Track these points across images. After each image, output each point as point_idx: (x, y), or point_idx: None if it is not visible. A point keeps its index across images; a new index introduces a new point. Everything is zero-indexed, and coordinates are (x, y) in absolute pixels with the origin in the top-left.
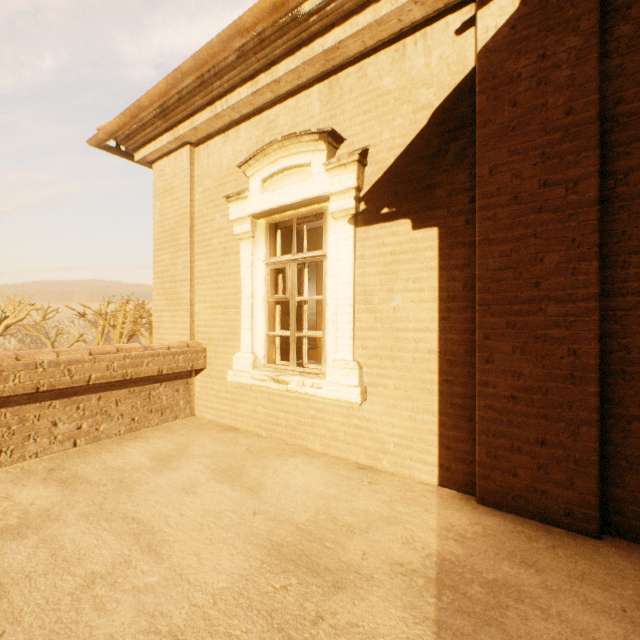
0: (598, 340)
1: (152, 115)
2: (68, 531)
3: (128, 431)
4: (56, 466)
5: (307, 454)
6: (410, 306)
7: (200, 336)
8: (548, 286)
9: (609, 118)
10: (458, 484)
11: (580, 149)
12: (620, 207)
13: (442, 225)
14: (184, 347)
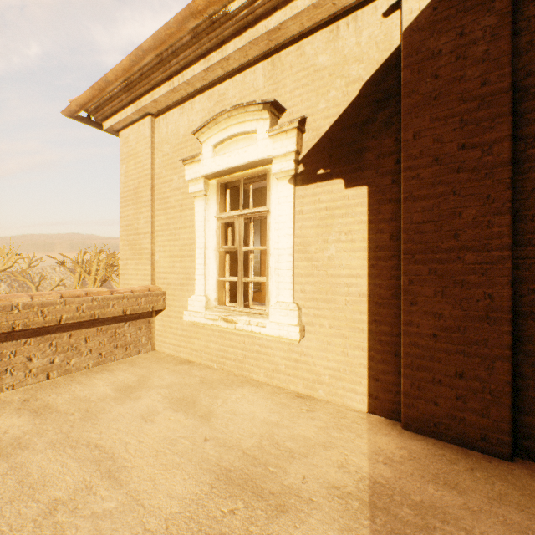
0: (510, 285)
1: (118, 89)
2: (36, 458)
3: (96, 364)
4: (30, 397)
5: (253, 384)
6: (343, 255)
7: (160, 281)
8: (466, 237)
9: (520, 88)
10: (385, 411)
11: (494, 116)
12: (530, 167)
13: (371, 184)
14: (146, 291)
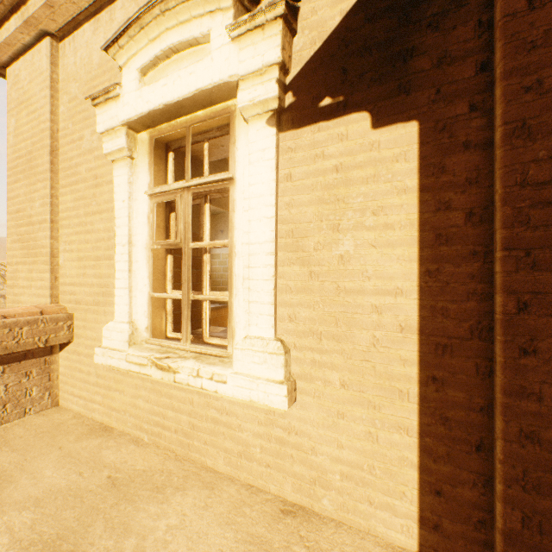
0: None
1: None
2: None
3: None
4: None
5: (204, 482)
6: (368, 253)
7: (65, 298)
8: None
9: None
10: None
11: None
12: None
13: (426, 116)
14: (35, 314)
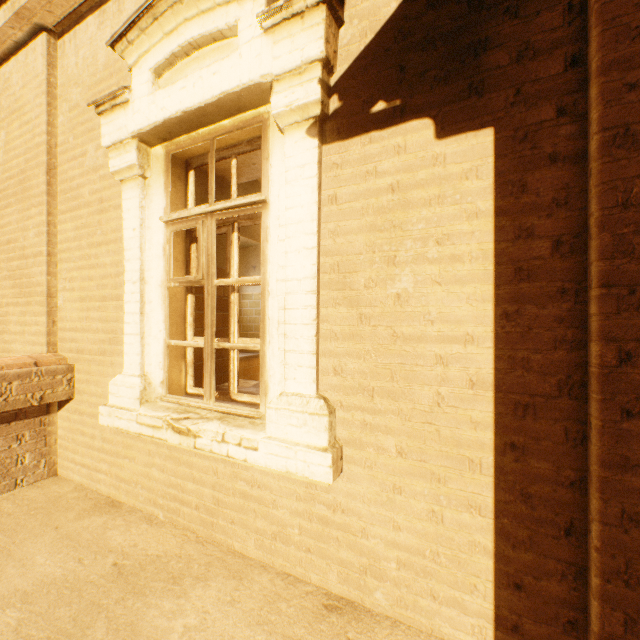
0: None
1: None
2: None
3: None
4: None
5: (230, 571)
6: (432, 291)
7: (65, 346)
8: None
9: None
10: None
11: None
12: None
13: (502, 123)
14: (27, 366)
